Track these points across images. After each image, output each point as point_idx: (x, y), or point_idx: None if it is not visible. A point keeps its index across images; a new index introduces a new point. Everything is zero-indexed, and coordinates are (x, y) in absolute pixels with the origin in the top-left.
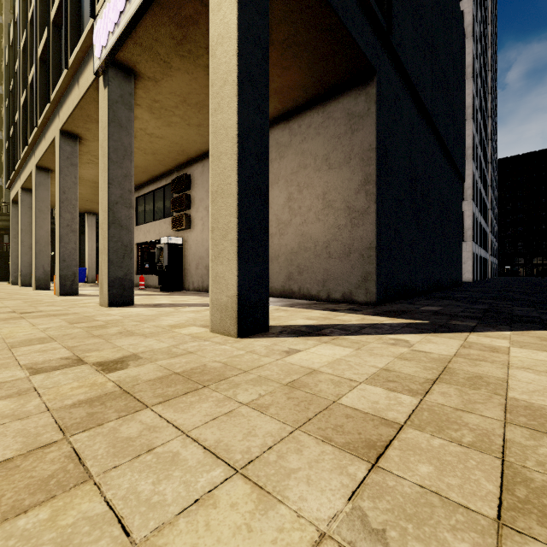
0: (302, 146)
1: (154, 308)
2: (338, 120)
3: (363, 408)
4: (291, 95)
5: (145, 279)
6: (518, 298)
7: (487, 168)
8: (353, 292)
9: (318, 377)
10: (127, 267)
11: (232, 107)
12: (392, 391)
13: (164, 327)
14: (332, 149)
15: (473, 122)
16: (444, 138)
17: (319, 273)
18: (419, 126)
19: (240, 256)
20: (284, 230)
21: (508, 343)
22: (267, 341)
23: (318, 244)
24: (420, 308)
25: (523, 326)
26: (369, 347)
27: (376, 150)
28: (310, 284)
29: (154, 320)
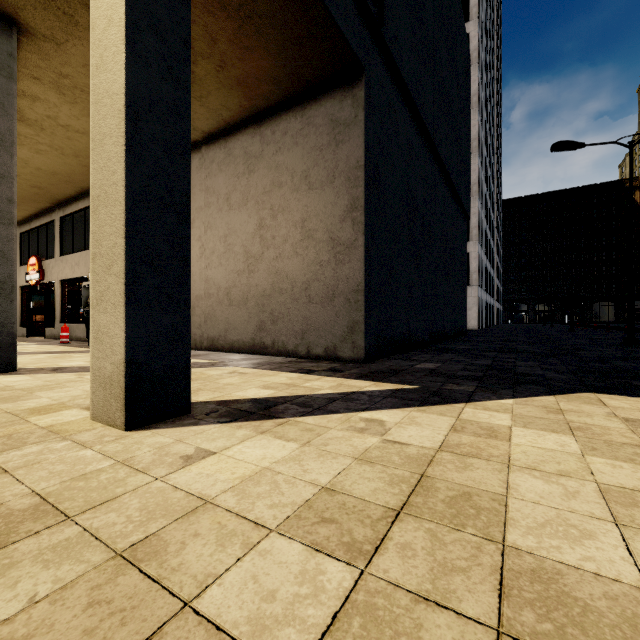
0: (277, 158)
1: (46, 374)
2: (319, 128)
3: (236, 621)
4: (260, 89)
5: (73, 328)
6: (522, 350)
7: (493, 208)
8: (338, 347)
9: (200, 522)
10: (5, 313)
11: (118, 61)
12: (317, 553)
13: (18, 413)
14: (313, 164)
15: (478, 156)
16: (448, 167)
17: (297, 323)
18: (419, 148)
19: (131, 300)
20: (254, 266)
21: (510, 419)
22: (171, 435)
23: (296, 284)
24: (416, 365)
25: (527, 389)
26: (325, 438)
27: (365, 168)
28: (286, 336)
29: (19, 398)
